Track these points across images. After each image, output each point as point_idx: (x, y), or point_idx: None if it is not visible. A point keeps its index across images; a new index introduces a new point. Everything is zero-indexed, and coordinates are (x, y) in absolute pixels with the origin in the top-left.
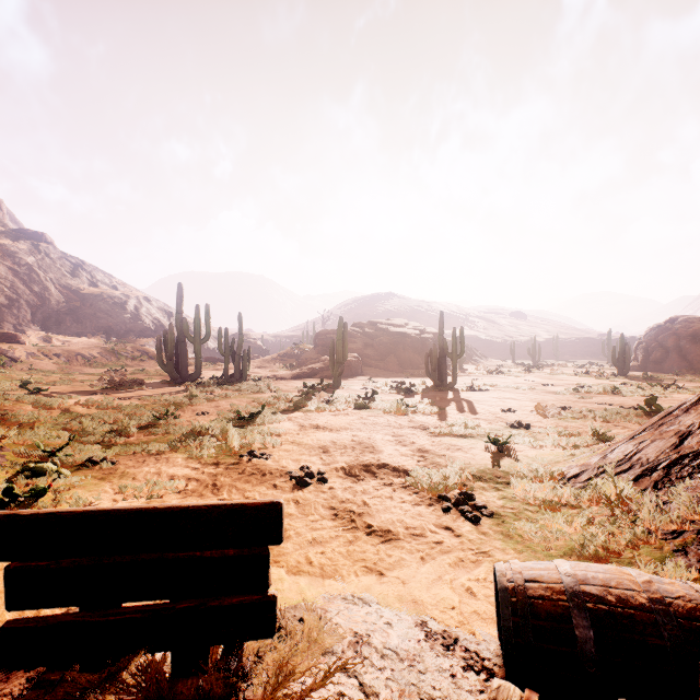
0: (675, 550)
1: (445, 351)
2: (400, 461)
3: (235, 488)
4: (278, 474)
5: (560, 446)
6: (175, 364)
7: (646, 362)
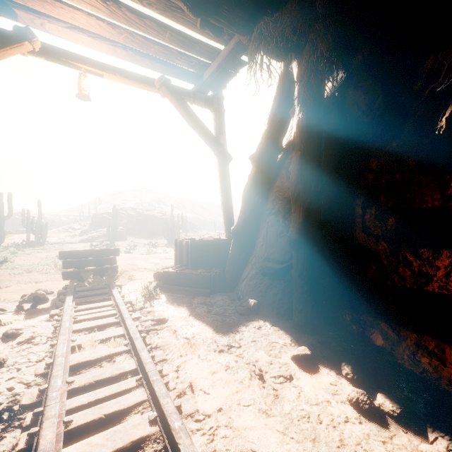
0: None
1: (174, 225)
2: (147, 266)
3: None
4: None
5: None
6: None
7: None
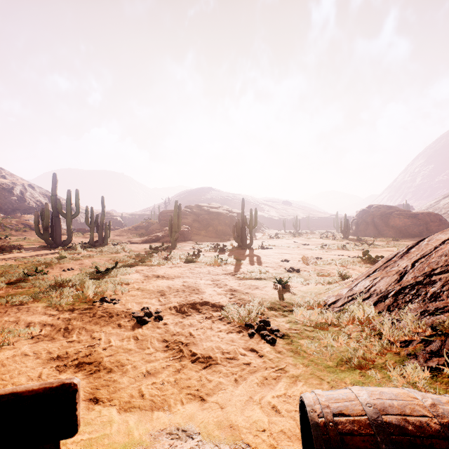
0: (408, 355)
1: (245, 224)
2: (217, 298)
3: (85, 330)
4: (123, 315)
5: (320, 283)
6: (50, 233)
7: (357, 231)
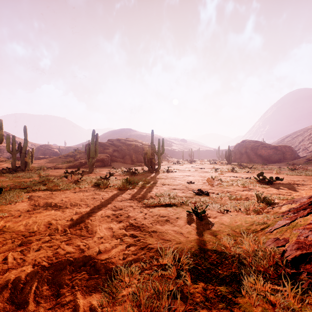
0: None
1: (154, 151)
2: (108, 247)
3: None
4: None
5: (244, 212)
6: None
7: (235, 158)
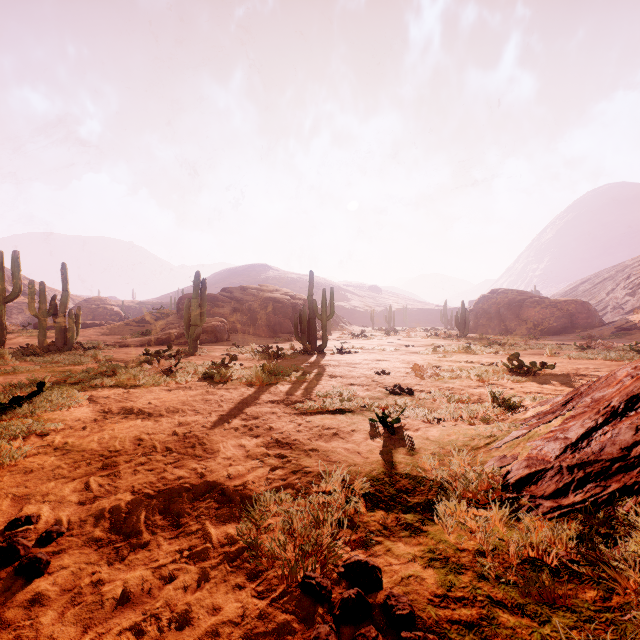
0: None
1: (315, 312)
2: (242, 471)
3: None
4: None
5: (466, 420)
6: None
7: (476, 326)
